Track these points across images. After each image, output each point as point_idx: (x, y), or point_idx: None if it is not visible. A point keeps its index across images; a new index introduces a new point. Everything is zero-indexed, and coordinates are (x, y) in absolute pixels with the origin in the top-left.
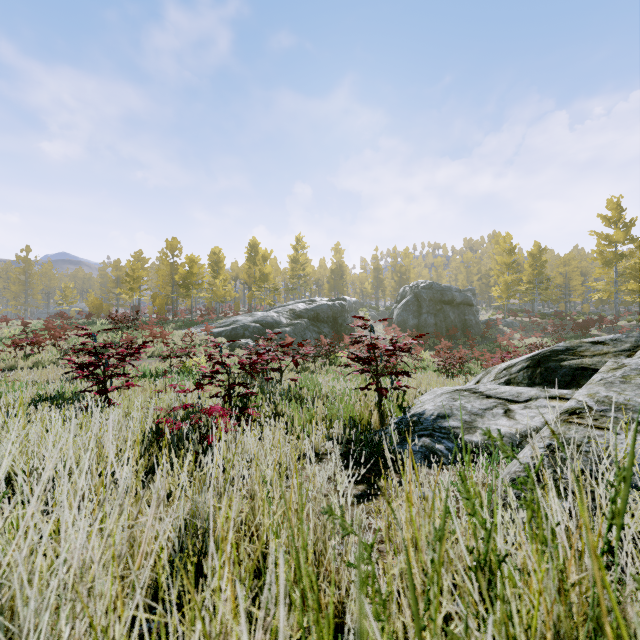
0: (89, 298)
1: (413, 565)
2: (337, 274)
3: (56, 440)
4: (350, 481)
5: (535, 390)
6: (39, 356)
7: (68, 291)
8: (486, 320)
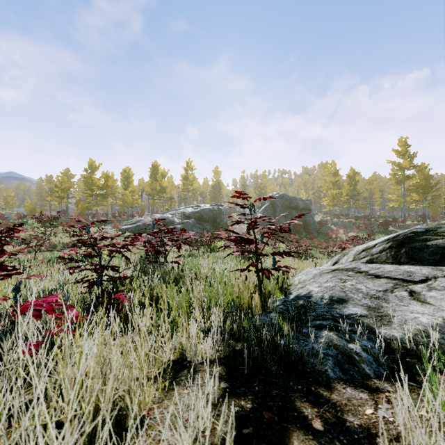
0: (26, 204)
1: None
2: (216, 189)
3: None
4: (240, 439)
5: (425, 268)
6: None
7: (9, 199)
8: (319, 221)
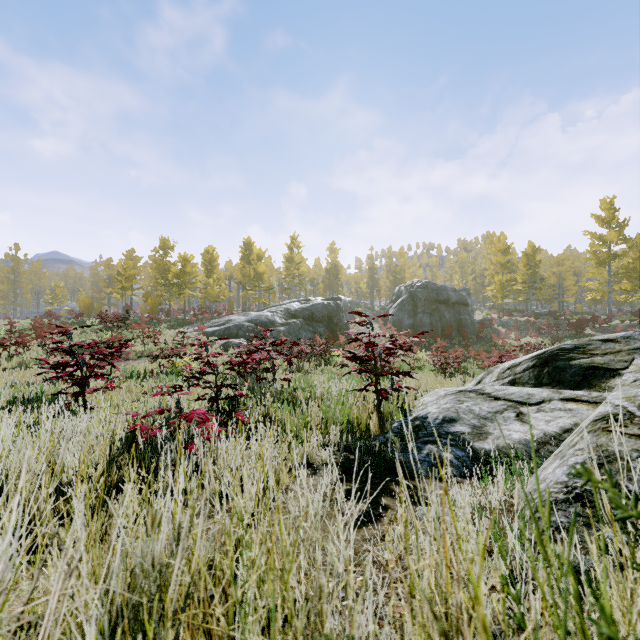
0: (80, 297)
1: (440, 636)
2: (332, 274)
3: (1, 454)
4: (349, 498)
5: (547, 391)
6: (24, 356)
7: (58, 290)
8: (481, 320)
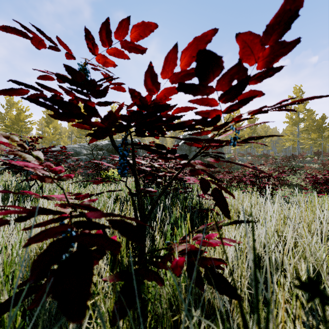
0: None
1: None
2: None
3: None
4: None
5: None
6: None
7: None
8: (227, 158)
